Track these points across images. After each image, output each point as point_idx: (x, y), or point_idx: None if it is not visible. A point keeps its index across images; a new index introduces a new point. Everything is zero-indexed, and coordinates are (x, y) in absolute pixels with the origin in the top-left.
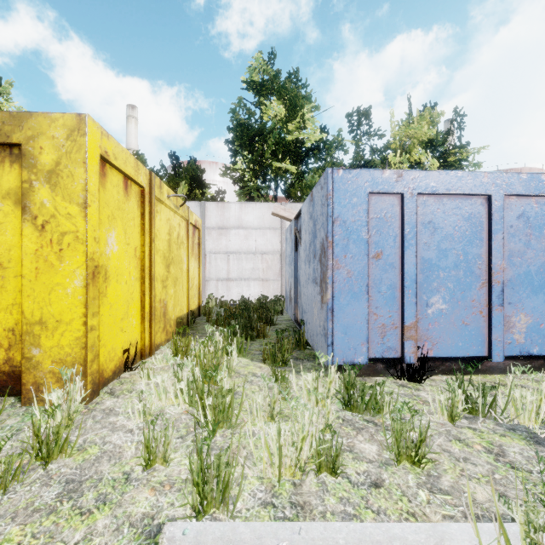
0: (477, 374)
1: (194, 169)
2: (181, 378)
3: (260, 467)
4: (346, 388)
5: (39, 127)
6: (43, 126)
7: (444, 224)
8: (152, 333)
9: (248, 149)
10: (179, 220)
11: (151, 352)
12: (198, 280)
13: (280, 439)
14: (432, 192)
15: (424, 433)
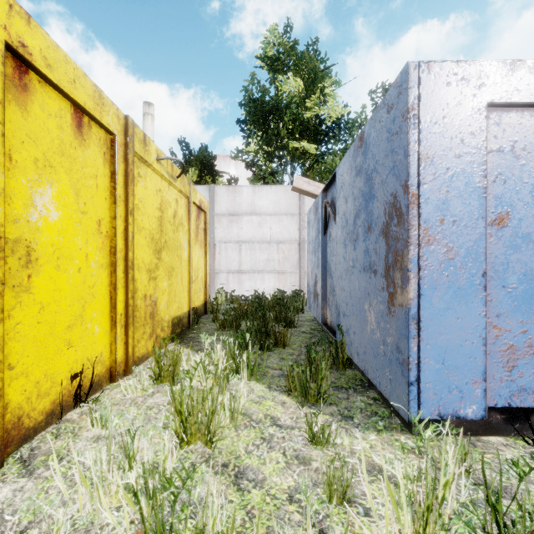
0: None
1: (205, 157)
2: (133, 457)
3: None
4: (491, 508)
5: None
6: None
7: None
8: (128, 343)
9: (262, 127)
10: (176, 196)
11: (127, 370)
12: (204, 272)
13: None
14: None
15: None
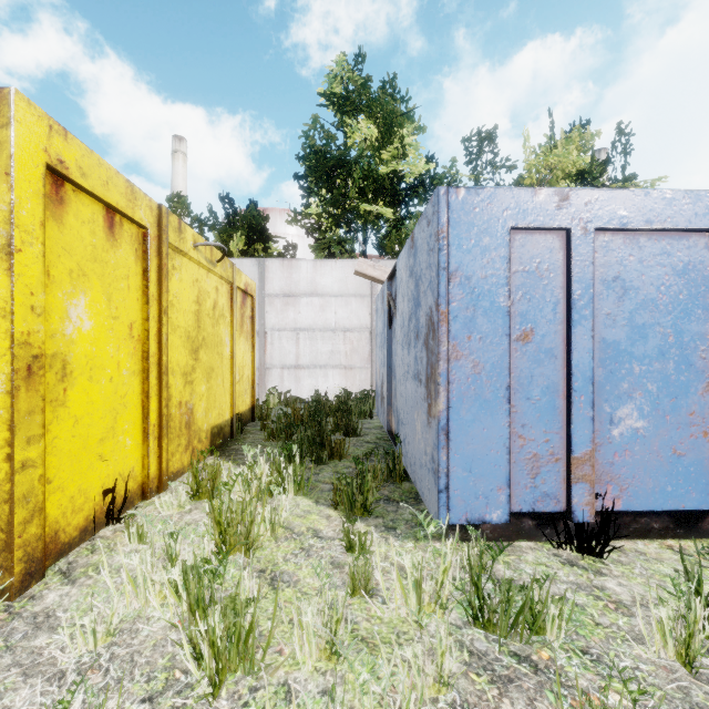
0: (694, 537)
1: (255, 217)
2: (176, 558)
3: None
4: (474, 586)
5: None
6: None
7: (640, 281)
8: (162, 456)
9: (325, 186)
10: (216, 283)
11: (160, 487)
12: (252, 369)
13: None
14: (620, 227)
15: None
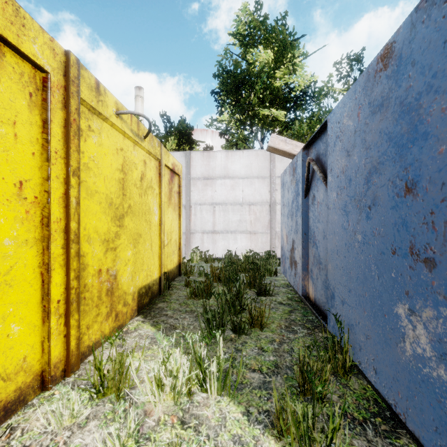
0: None
1: (184, 128)
2: None
3: None
4: None
5: None
6: None
7: None
8: (69, 335)
9: (234, 96)
10: (144, 157)
11: (67, 370)
12: (178, 234)
13: None
14: None
15: None
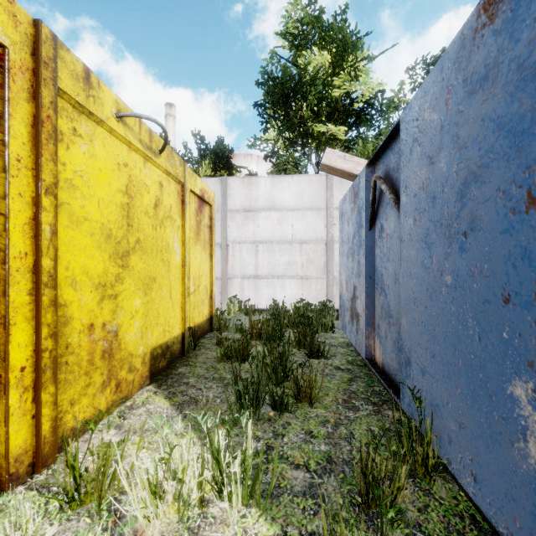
0: None
1: (221, 150)
2: None
3: None
4: None
5: None
6: None
7: None
8: (39, 416)
9: (282, 109)
10: (159, 178)
11: (37, 464)
12: (210, 279)
13: None
14: None
15: None
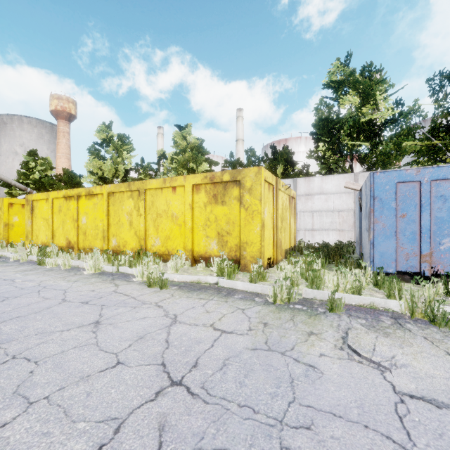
0: None
1: (286, 153)
2: (297, 267)
3: (330, 290)
4: (375, 277)
5: (246, 173)
6: (247, 173)
7: None
8: (277, 254)
9: (327, 136)
10: (286, 197)
11: (276, 263)
12: (294, 230)
13: (338, 282)
14: (442, 179)
15: (400, 287)
